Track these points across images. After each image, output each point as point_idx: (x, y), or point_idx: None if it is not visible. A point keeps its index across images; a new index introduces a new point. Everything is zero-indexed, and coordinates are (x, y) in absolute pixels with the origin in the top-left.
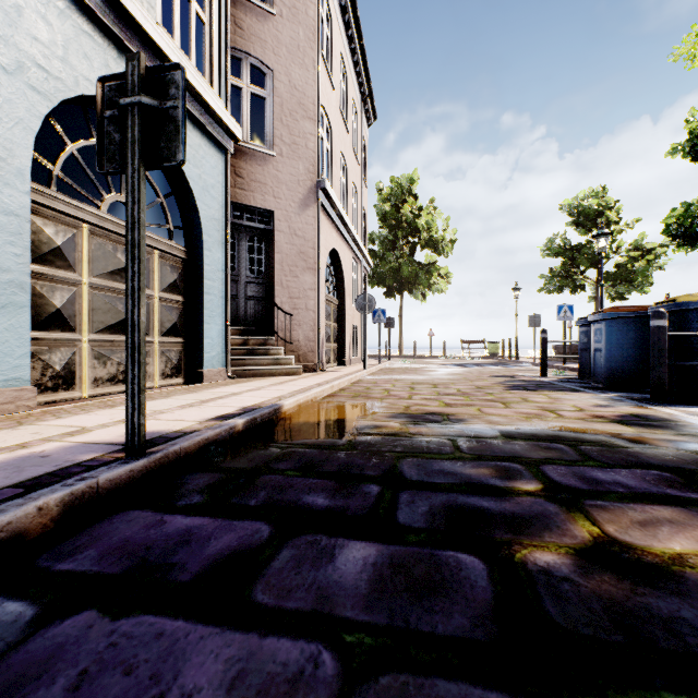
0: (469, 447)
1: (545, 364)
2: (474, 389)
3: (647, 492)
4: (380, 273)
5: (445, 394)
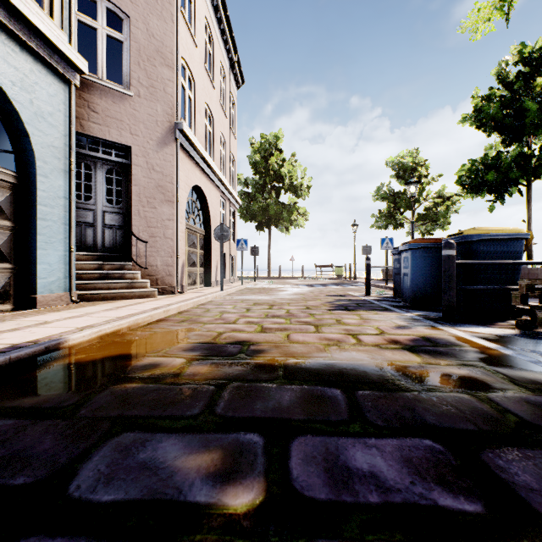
0: (229, 401)
1: (369, 285)
2: (302, 310)
3: (407, 501)
4: (251, 210)
5: (272, 316)
